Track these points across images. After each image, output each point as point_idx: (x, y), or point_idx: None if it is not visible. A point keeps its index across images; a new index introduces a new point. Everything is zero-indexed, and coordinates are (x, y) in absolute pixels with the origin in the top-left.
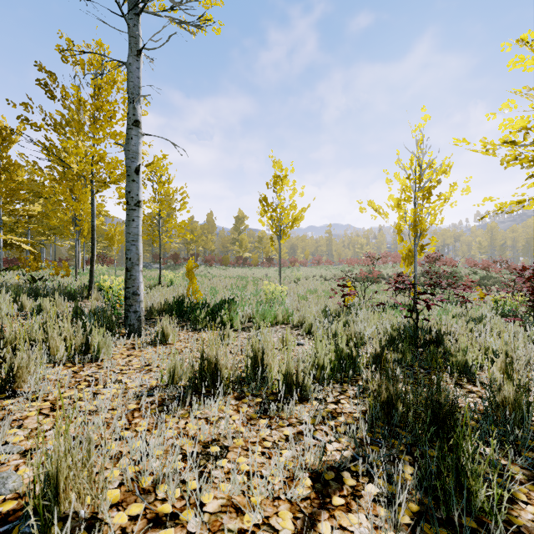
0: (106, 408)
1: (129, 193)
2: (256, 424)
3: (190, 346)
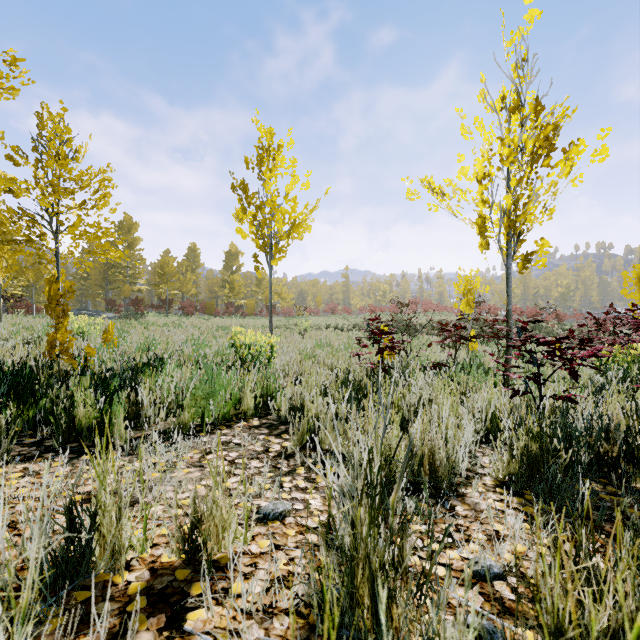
0: None
1: None
2: None
3: None
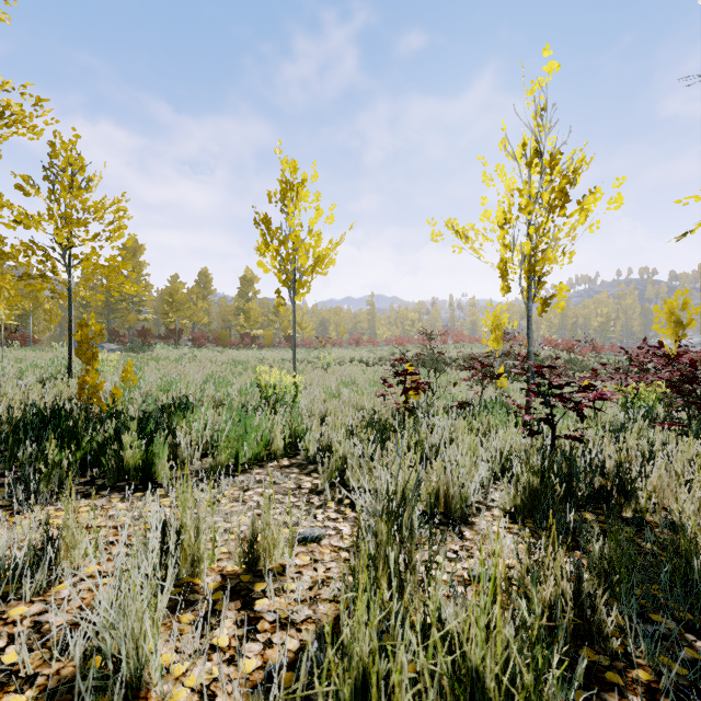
0: None
1: None
2: None
3: None
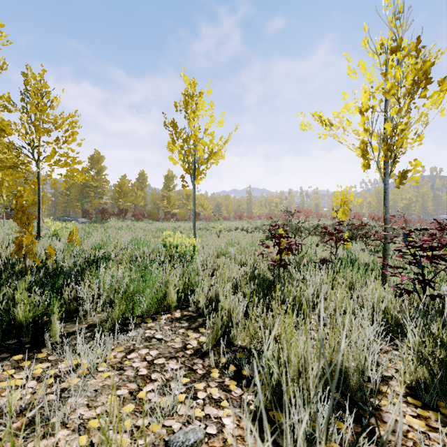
0: None
1: None
2: None
3: None
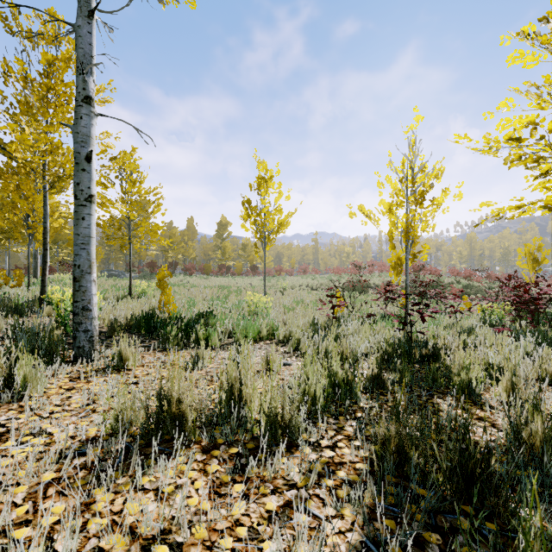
0: (6, 483)
1: (78, 185)
2: (228, 493)
3: (154, 372)
